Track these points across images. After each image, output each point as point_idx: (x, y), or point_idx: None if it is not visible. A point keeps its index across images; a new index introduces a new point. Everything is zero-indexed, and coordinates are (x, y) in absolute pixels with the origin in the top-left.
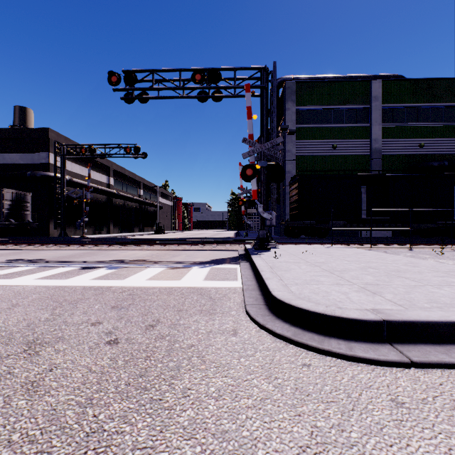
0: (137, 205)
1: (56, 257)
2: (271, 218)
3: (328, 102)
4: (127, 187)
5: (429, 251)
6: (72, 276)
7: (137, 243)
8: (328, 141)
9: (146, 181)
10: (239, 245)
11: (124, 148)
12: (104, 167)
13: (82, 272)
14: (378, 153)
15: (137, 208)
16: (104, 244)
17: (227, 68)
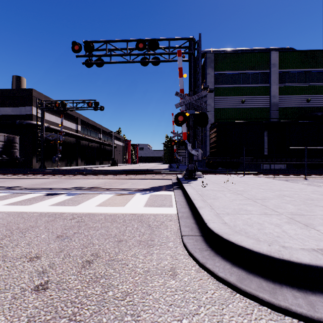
0: (98, 145)
1: (31, 185)
2: (197, 154)
3: (238, 68)
4: (91, 132)
5: (321, 180)
6: (36, 202)
7: (95, 173)
8: (238, 97)
9: (104, 128)
10: (173, 175)
11: (87, 103)
12: (74, 117)
13: (45, 198)
14: (276, 106)
15: (98, 147)
16: (70, 174)
17: (163, 39)
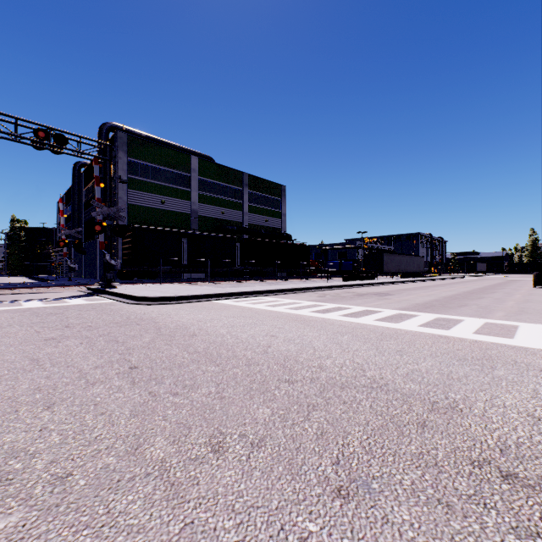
0: None
1: None
2: (117, 264)
3: (157, 162)
4: None
5: (217, 285)
6: None
7: None
8: (158, 196)
9: None
10: (80, 287)
11: None
12: None
13: None
14: (196, 214)
15: None
16: None
17: (72, 134)
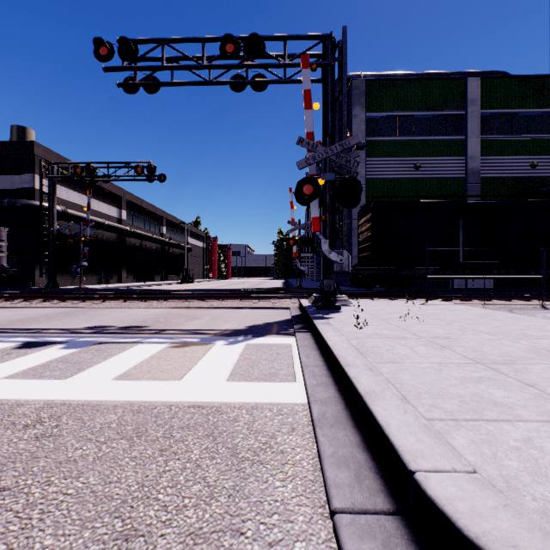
0: (159, 247)
1: (6, 321)
2: (341, 260)
3: (408, 107)
4: (145, 223)
5: None
6: None
7: (144, 297)
8: (409, 159)
9: (170, 216)
10: (292, 300)
11: (134, 168)
12: (114, 196)
13: (8, 356)
14: (476, 176)
15: (159, 250)
16: (96, 299)
17: (273, 36)
